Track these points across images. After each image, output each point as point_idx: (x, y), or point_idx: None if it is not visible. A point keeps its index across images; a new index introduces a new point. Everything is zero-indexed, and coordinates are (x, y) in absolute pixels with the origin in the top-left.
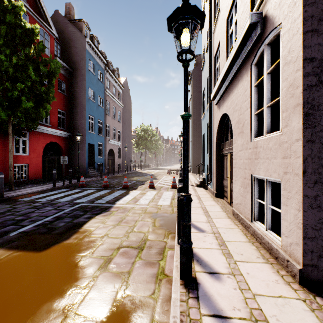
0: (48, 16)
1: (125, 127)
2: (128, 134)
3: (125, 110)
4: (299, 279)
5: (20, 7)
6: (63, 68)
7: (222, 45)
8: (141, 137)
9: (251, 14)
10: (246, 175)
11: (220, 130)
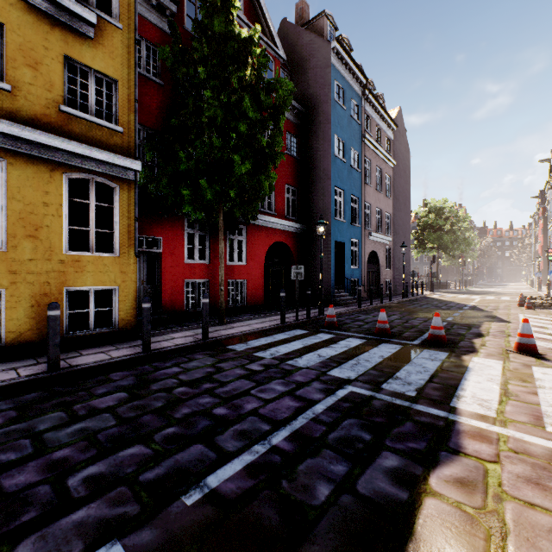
0: (271, 28)
1: (397, 207)
2: (403, 220)
3: (397, 172)
4: None
5: None
6: (294, 112)
7: None
8: (428, 226)
9: None
10: None
11: None
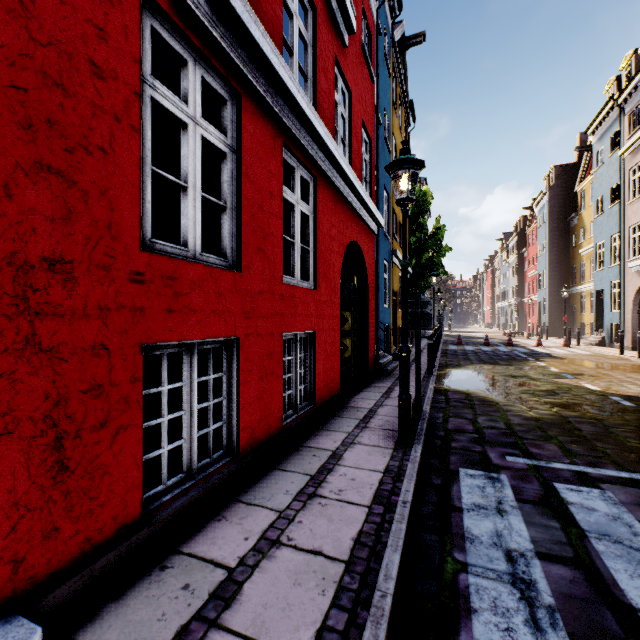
0: None
1: None
2: None
3: None
4: None
5: (431, 193)
6: None
7: None
8: None
9: None
10: None
11: (637, 293)
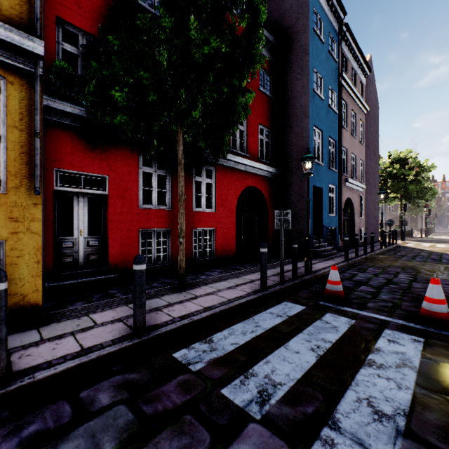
0: None
1: (368, 155)
2: (373, 169)
3: (368, 120)
4: None
5: None
6: (267, 46)
7: None
8: (391, 176)
9: None
10: None
11: None
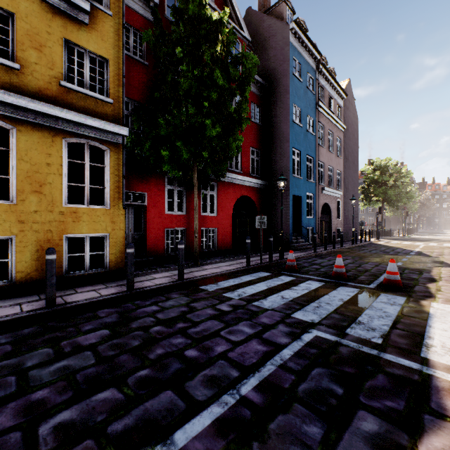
0: (238, 14)
1: (347, 165)
2: (352, 177)
3: (347, 135)
4: None
5: None
6: (257, 85)
7: None
8: (373, 181)
9: None
10: None
11: None
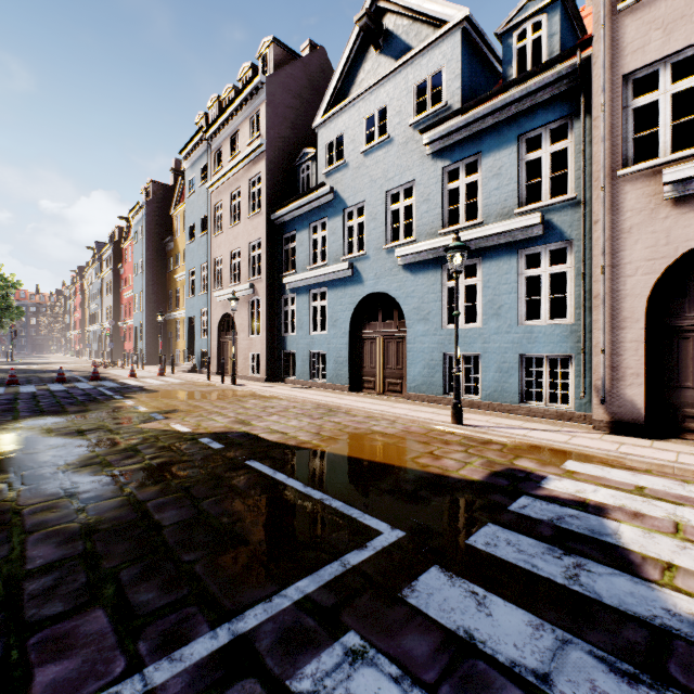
0: None
1: None
2: None
3: None
4: (265, 381)
5: None
6: None
7: (226, 262)
8: None
9: (251, 284)
10: (246, 353)
11: (221, 322)
